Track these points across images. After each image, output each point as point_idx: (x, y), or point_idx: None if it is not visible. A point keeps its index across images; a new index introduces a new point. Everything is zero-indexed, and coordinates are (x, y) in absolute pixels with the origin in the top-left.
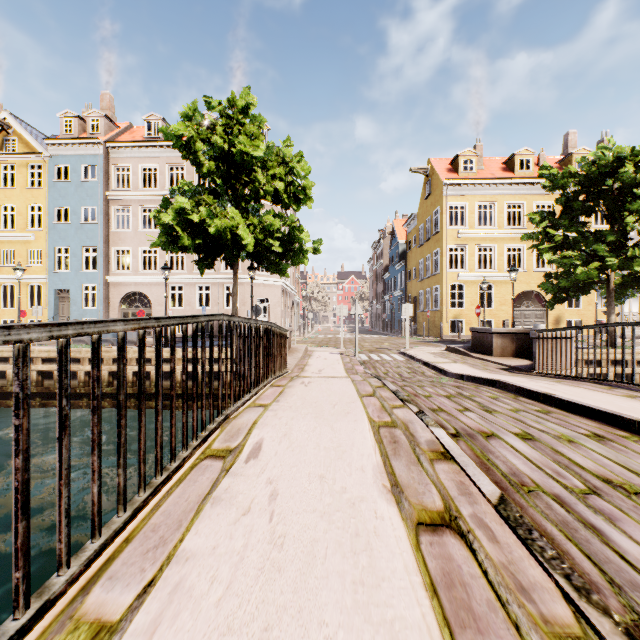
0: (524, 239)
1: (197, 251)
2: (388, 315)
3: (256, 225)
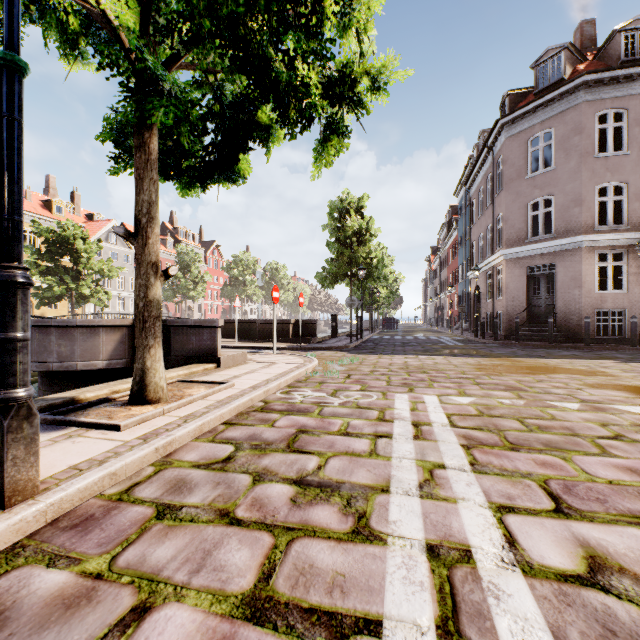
0: None
1: None
2: None
3: None
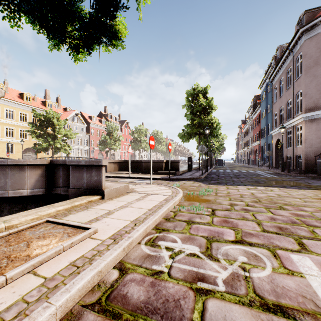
0: (27, 131)
1: None
2: None
3: None
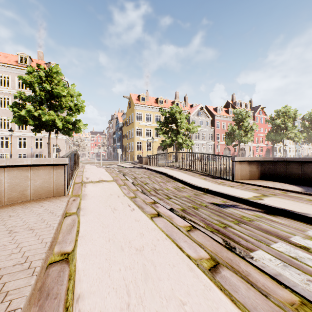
0: (155, 129)
1: (33, 126)
2: (115, 153)
3: (62, 118)
